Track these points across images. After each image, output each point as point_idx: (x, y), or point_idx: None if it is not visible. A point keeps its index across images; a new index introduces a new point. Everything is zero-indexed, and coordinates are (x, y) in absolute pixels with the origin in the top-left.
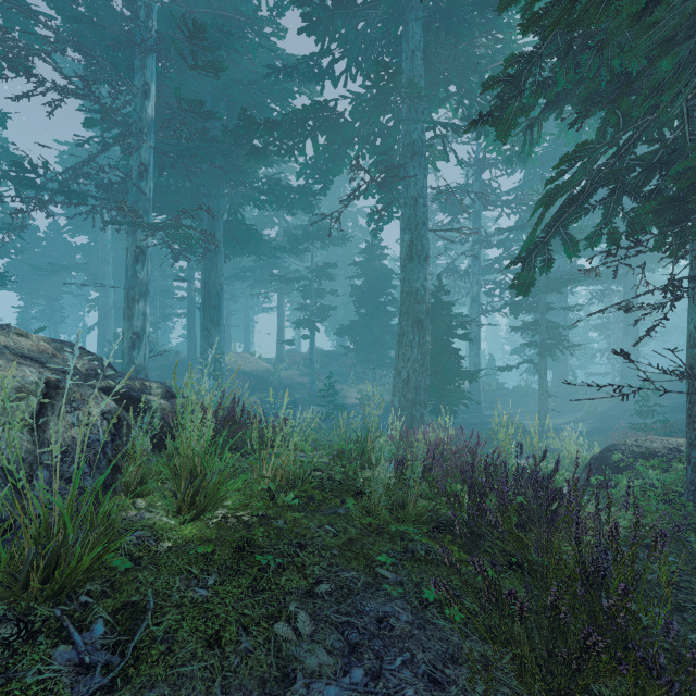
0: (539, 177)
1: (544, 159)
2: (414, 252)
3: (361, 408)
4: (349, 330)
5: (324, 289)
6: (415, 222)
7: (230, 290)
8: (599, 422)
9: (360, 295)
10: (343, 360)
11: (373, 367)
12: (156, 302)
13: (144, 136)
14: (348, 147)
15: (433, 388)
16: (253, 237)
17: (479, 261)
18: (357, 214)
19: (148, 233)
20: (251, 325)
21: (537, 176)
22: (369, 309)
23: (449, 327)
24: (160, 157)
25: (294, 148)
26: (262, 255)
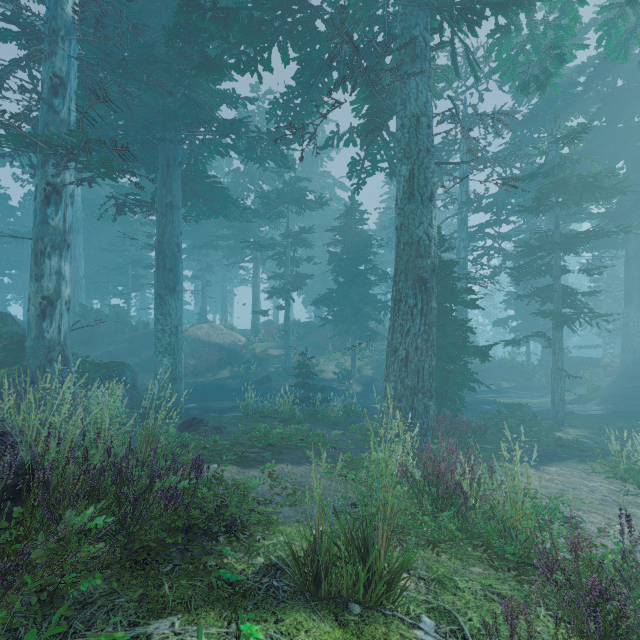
0: (528, 138)
1: (533, 118)
2: (416, 188)
3: (339, 383)
4: (327, 299)
5: (300, 257)
6: (417, 148)
7: (205, 261)
8: (609, 402)
9: (338, 261)
10: (320, 332)
11: (352, 339)
12: (128, 272)
13: (59, 40)
14: (326, 73)
15: (435, 369)
16: (219, 193)
17: (466, 225)
18: (334, 185)
19: (65, 167)
20: (230, 297)
21: (524, 138)
22: (347, 277)
23: (453, 292)
24: (84, 71)
25: (256, 59)
26: (233, 218)
